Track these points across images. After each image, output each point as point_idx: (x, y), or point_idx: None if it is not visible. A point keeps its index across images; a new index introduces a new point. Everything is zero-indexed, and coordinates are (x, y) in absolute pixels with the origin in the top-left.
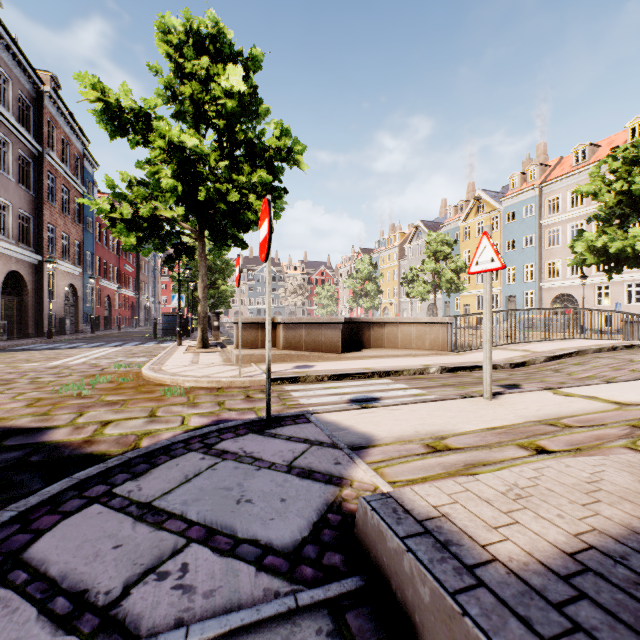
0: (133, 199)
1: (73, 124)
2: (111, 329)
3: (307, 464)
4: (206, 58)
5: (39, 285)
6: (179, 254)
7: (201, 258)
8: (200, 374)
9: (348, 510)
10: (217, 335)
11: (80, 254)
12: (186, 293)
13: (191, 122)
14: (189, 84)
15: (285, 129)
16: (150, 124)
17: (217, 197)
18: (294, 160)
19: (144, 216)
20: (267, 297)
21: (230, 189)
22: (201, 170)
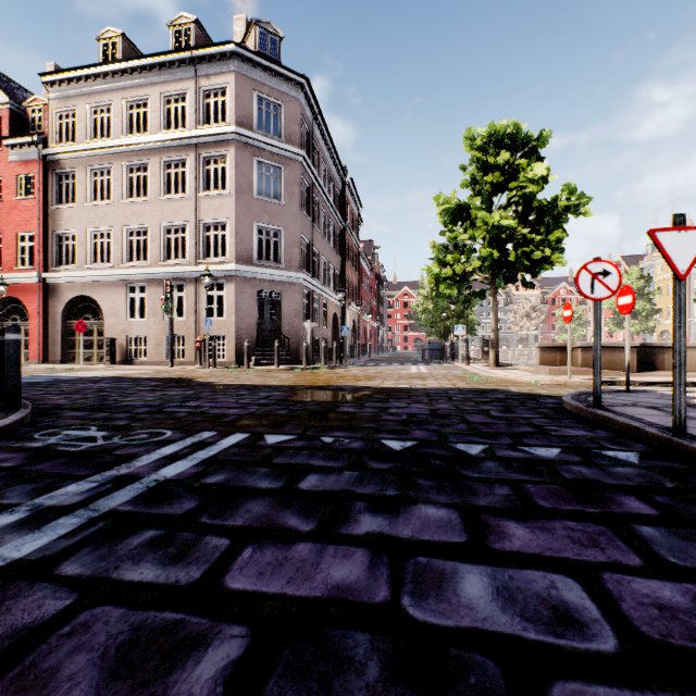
0: (448, 262)
1: (355, 198)
2: (367, 355)
3: (666, 398)
4: (507, 153)
5: (342, 322)
6: (475, 296)
7: (493, 298)
8: (536, 378)
9: (695, 404)
10: (487, 359)
11: (356, 296)
12: (438, 323)
13: (483, 195)
14: (492, 174)
15: (572, 188)
16: (469, 212)
17: (521, 256)
18: (580, 211)
19: (458, 273)
20: (627, 331)
21: (534, 250)
22: (501, 235)
